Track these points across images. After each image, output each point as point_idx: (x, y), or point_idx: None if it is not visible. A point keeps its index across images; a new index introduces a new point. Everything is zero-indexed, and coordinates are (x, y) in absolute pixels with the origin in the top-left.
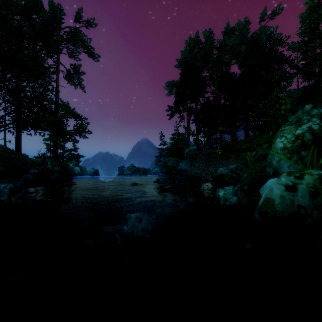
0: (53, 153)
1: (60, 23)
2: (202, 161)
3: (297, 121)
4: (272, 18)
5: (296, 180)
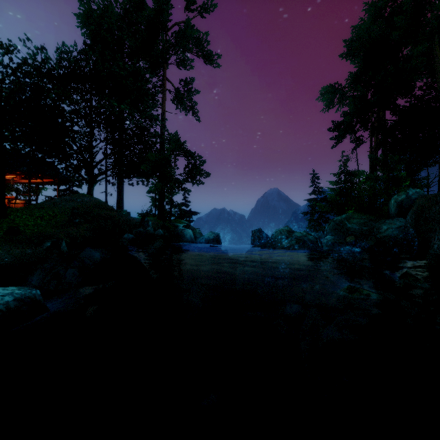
0: (158, 209)
1: (166, 17)
2: None
3: None
4: None
5: None
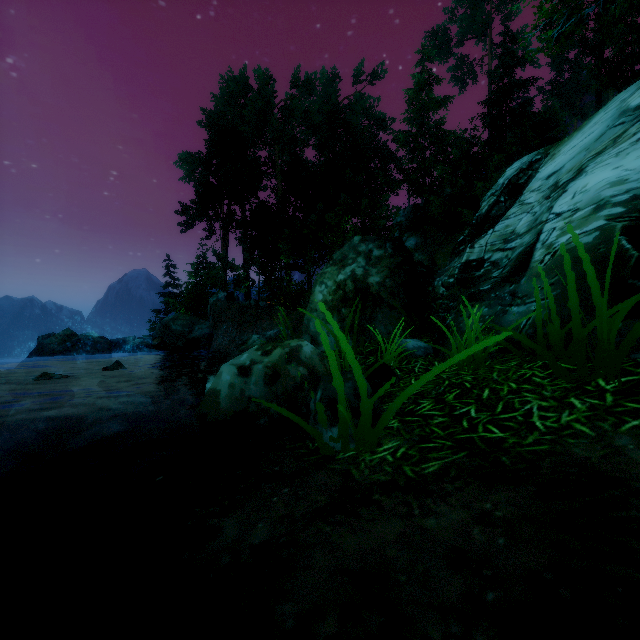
0: None
1: None
2: (231, 321)
3: (342, 259)
4: (372, 83)
5: (259, 358)
